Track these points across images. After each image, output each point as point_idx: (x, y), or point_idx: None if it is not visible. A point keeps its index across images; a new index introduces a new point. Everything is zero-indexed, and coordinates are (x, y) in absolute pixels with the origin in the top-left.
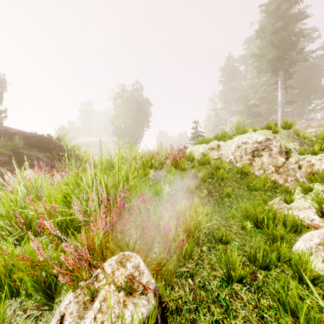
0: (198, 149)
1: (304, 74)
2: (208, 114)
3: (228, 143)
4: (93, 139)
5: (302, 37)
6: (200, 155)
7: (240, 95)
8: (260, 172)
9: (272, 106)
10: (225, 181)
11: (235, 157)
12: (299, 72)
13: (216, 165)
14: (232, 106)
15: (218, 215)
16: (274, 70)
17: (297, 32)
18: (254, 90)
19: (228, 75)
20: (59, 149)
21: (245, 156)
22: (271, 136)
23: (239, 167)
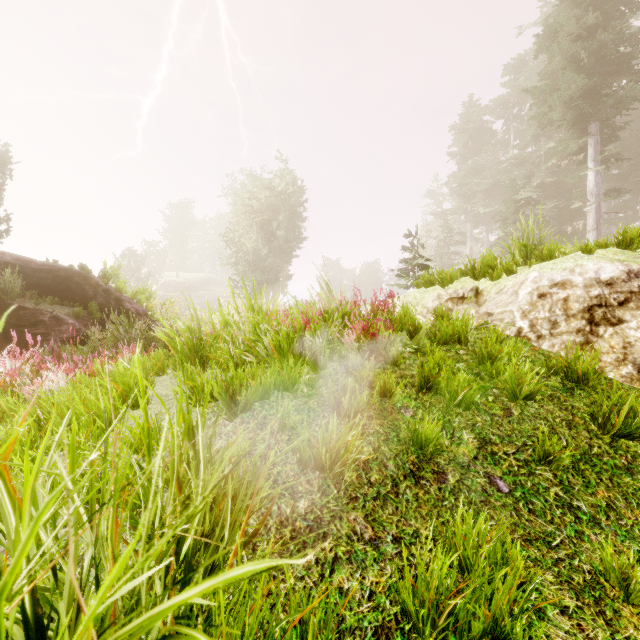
0: (422, 300)
1: (637, 134)
2: (426, 223)
3: (504, 283)
4: (192, 277)
5: None
6: (428, 316)
7: (494, 182)
8: (623, 371)
9: (567, 203)
10: (521, 399)
11: (534, 323)
12: (626, 130)
13: (486, 349)
14: (478, 205)
15: (555, 571)
16: (577, 121)
17: (634, 34)
18: (527, 170)
19: (467, 141)
20: (105, 298)
21: (566, 321)
22: None
23: (550, 354)
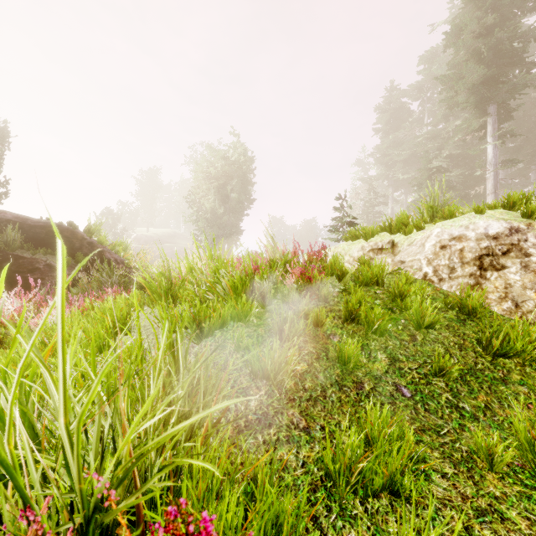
0: (349, 251)
1: (529, 114)
2: (355, 187)
3: (414, 237)
4: (160, 232)
5: (534, 40)
6: (354, 263)
7: (411, 153)
8: (504, 306)
9: (471, 171)
10: (424, 328)
11: (437, 269)
12: (520, 111)
13: (398, 289)
14: (398, 173)
15: (440, 450)
16: (479, 103)
17: (525, 32)
18: (438, 144)
19: (389, 119)
20: (89, 249)
21: (462, 267)
22: (520, 224)
23: (448, 293)
